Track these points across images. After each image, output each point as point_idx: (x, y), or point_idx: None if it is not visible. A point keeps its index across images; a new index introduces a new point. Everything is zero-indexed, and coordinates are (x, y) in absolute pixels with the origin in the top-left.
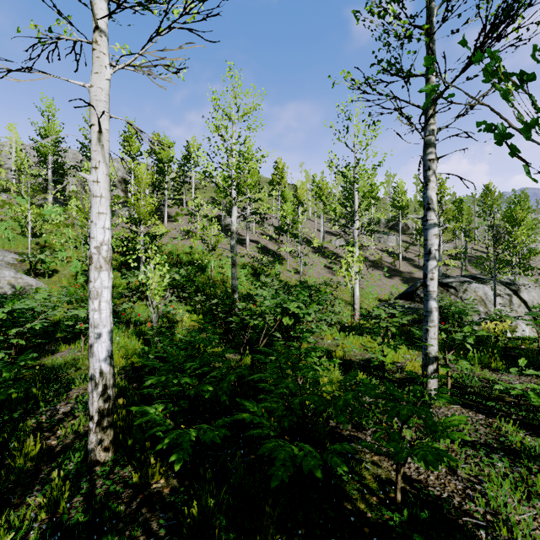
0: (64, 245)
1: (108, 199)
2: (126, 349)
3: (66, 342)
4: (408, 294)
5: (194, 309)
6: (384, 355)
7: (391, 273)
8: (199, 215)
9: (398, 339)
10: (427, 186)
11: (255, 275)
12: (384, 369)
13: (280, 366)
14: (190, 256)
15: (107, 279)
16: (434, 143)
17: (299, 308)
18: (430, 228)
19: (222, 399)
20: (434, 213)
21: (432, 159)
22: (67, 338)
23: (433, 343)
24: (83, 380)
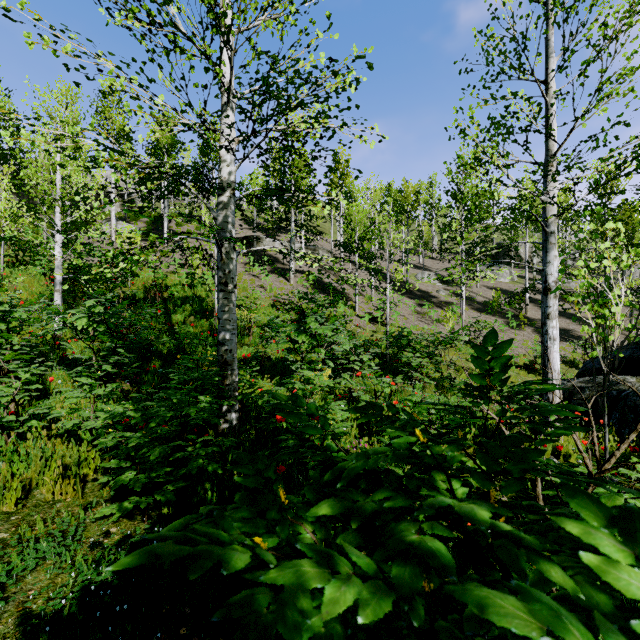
0: None
1: None
2: None
3: None
4: None
5: None
6: None
7: (516, 321)
8: None
9: None
10: None
11: (301, 322)
12: None
13: None
14: (188, 290)
15: None
16: None
17: None
18: None
19: None
20: None
21: None
22: None
23: None
24: None
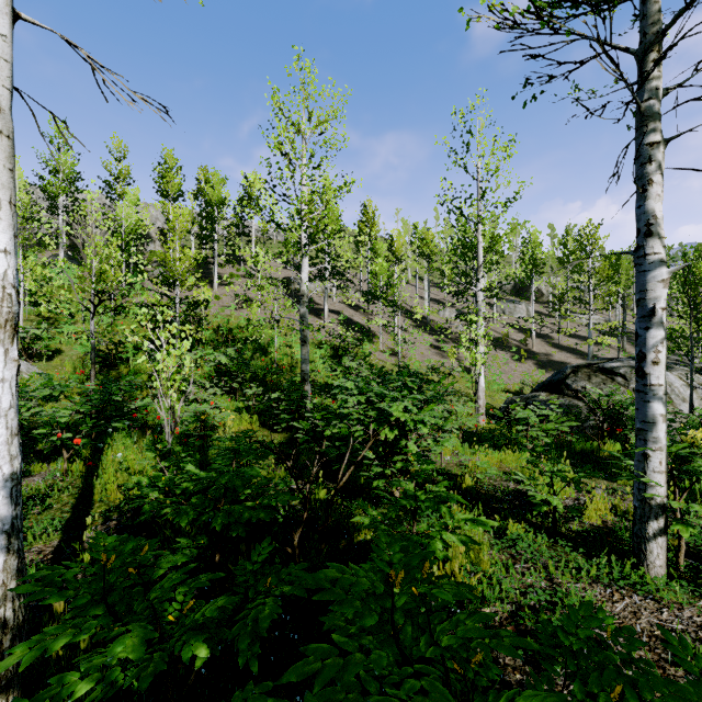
0: (75, 316)
1: (5, 187)
2: (129, 473)
3: (47, 459)
4: (553, 384)
5: (247, 406)
6: (554, 494)
7: (522, 355)
8: (261, 277)
9: (555, 455)
10: (645, 192)
11: (335, 357)
12: (555, 519)
13: (393, 625)
14: (246, 332)
15: (1, 362)
16: (658, 112)
17: (406, 412)
18: (653, 268)
19: (241, 660)
20: (661, 242)
21: (656, 143)
22: (51, 452)
23: (657, 481)
24: (45, 531)
